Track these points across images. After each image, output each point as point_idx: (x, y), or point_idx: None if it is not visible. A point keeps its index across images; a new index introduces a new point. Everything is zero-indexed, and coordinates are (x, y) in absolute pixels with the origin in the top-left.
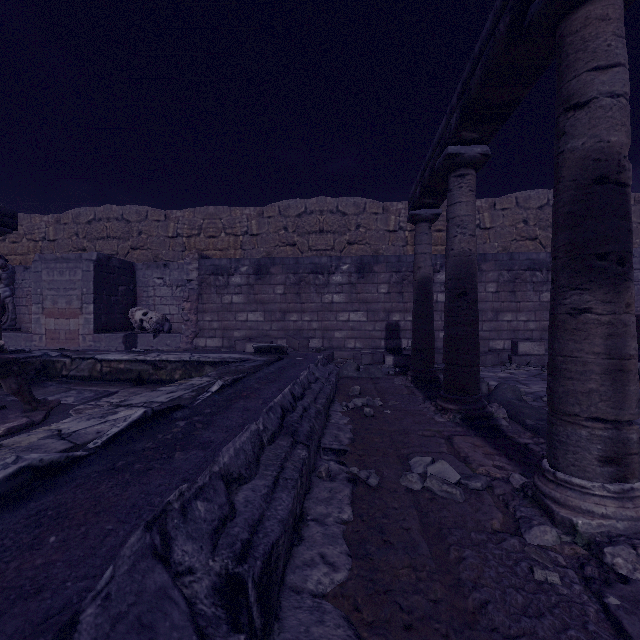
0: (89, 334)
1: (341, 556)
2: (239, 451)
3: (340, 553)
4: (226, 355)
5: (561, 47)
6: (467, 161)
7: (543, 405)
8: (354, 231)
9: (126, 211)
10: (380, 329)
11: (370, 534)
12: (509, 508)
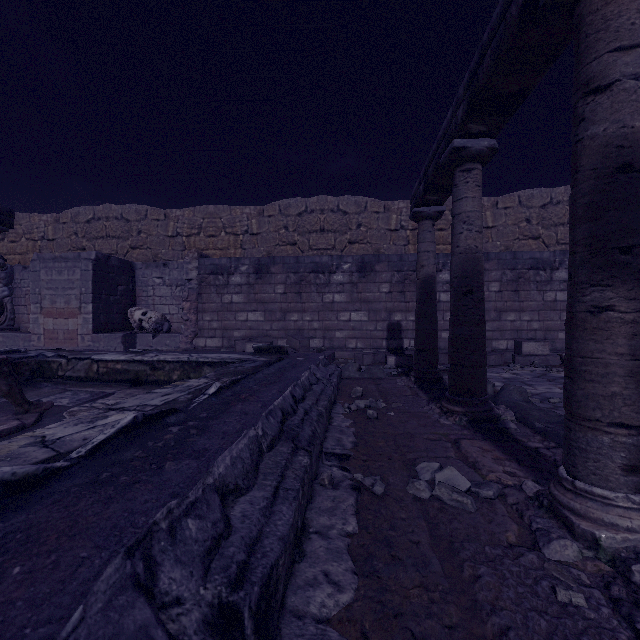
0: (88, 334)
1: (346, 574)
2: (236, 460)
3: (345, 570)
4: (225, 355)
5: (580, 28)
6: (473, 155)
7: (550, 407)
8: (355, 230)
9: (125, 210)
10: (382, 329)
11: (377, 548)
12: (524, 519)
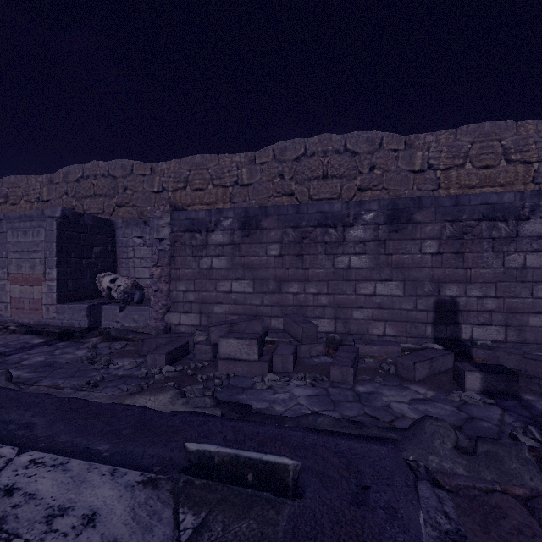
0: (52, 304)
1: None
2: None
3: None
4: (86, 498)
5: None
6: None
7: None
8: (367, 174)
9: (112, 166)
10: (425, 308)
11: None
12: None
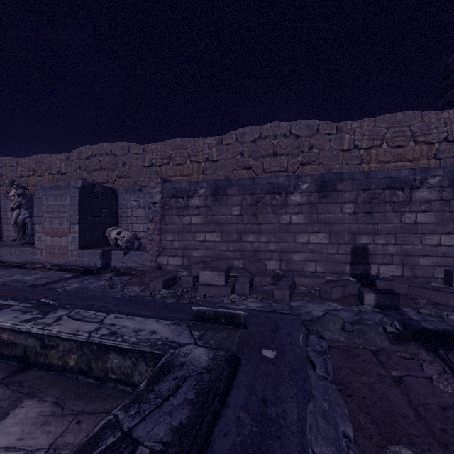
0: (75, 250)
1: None
2: None
3: None
4: (149, 327)
5: None
6: None
7: None
8: (307, 152)
9: (113, 147)
10: (344, 252)
11: None
12: None
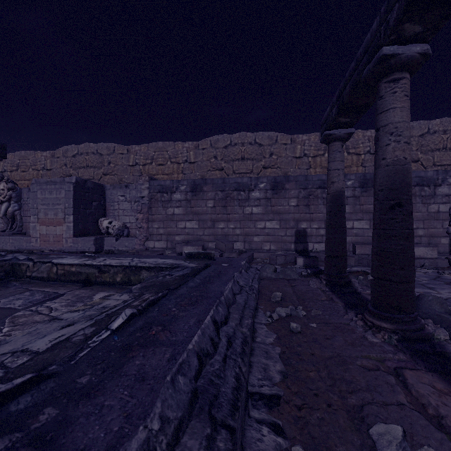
0: (70, 237)
1: None
2: None
3: None
4: (161, 260)
5: None
6: (403, 63)
7: None
8: (268, 158)
9: (99, 147)
10: (290, 235)
11: None
12: None
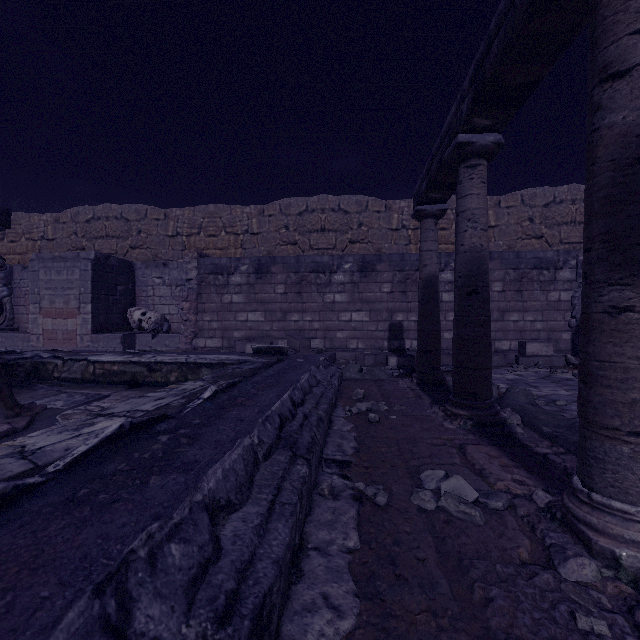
0: (87, 334)
1: (347, 597)
2: (228, 472)
3: (346, 593)
4: (224, 356)
5: (596, 10)
6: (479, 150)
7: (557, 409)
8: (356, 230)
9: (125, 210)
10: (383, 329)
11: (380, 566)
12: (536, 533)
